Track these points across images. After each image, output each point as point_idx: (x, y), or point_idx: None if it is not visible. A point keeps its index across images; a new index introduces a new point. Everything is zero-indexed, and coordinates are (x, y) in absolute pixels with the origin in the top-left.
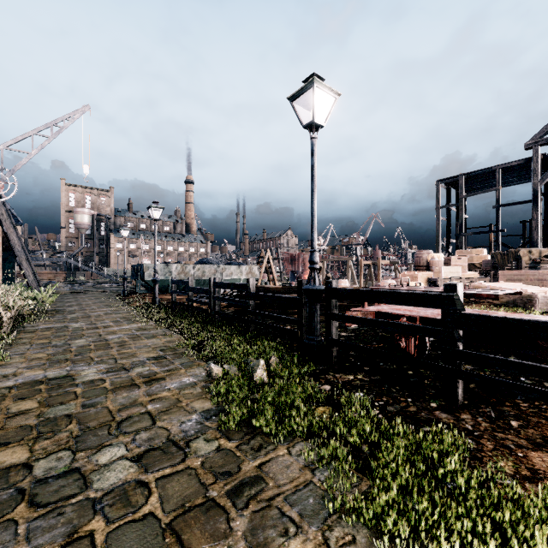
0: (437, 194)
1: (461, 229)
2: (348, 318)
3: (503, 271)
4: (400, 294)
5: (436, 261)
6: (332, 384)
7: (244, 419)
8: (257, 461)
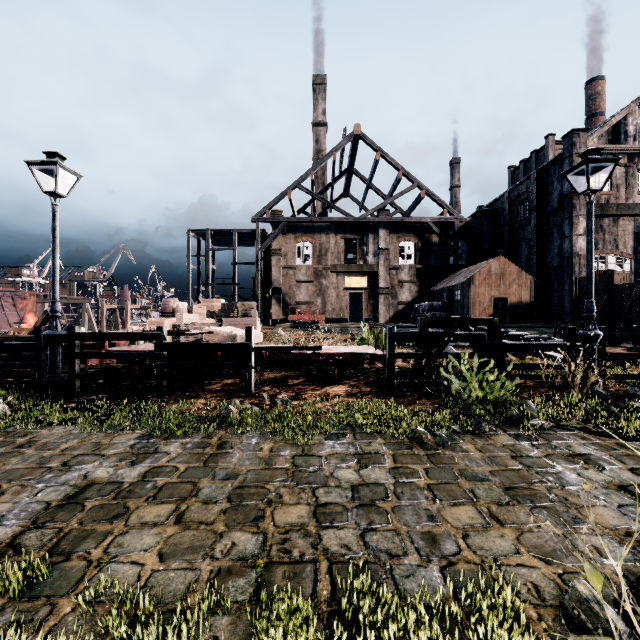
0: (189, 243)
1: (209, 280)
2: (91, 355)
3: (226, 318)
4: (131, 334)
5: (181, 309)
6: (78, 402)
7: (0, 431)
8: (27, 438)
